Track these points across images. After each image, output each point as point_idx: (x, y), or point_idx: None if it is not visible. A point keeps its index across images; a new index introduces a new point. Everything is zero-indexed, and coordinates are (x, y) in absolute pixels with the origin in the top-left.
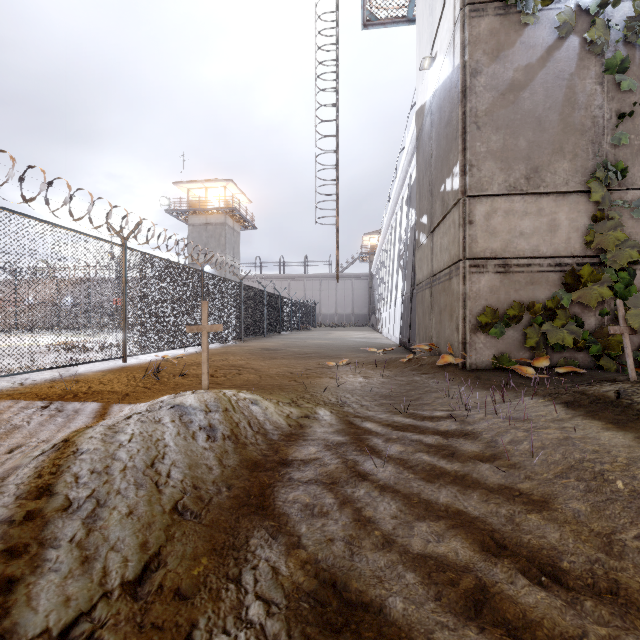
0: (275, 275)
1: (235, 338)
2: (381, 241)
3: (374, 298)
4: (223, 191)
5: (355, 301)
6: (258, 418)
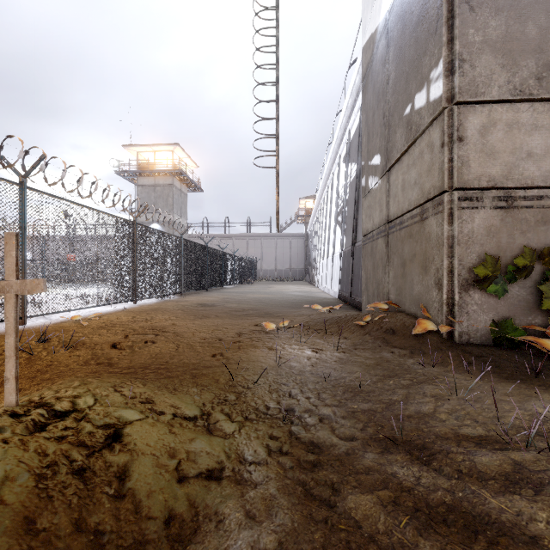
0: (221, 234)
1: (174, 292)
2: (317, 202)
3: (310, 255)
4: (171, 155)
5: (293, 258)
6: (81, 516)
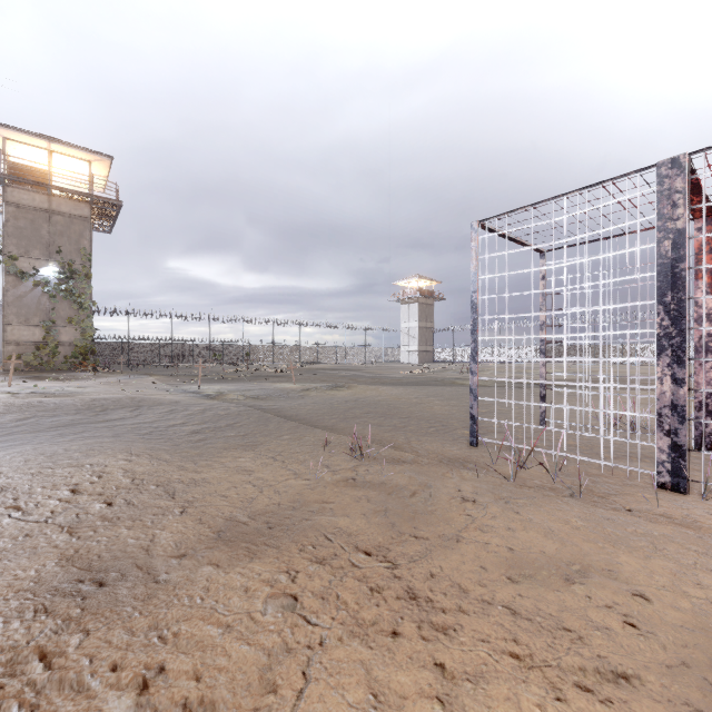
0: None
1: None
2: None
3: None
4: None
5: None
6: None
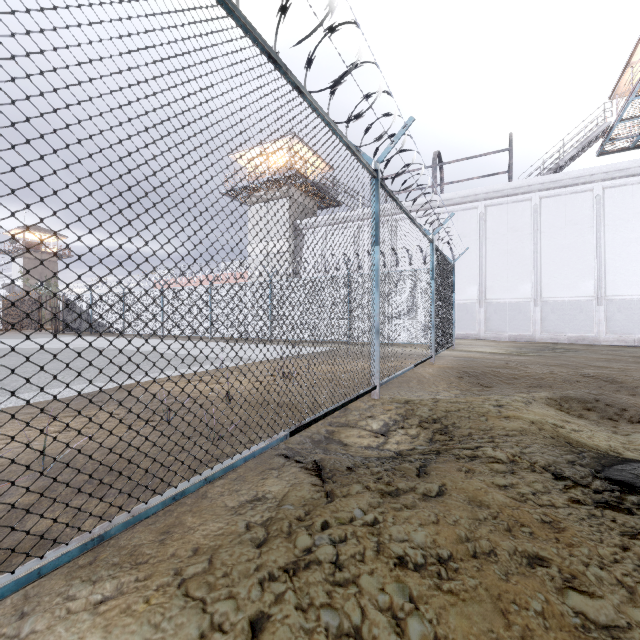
0: None
1: None
2: None
3: None
4: None
5: None
6: None
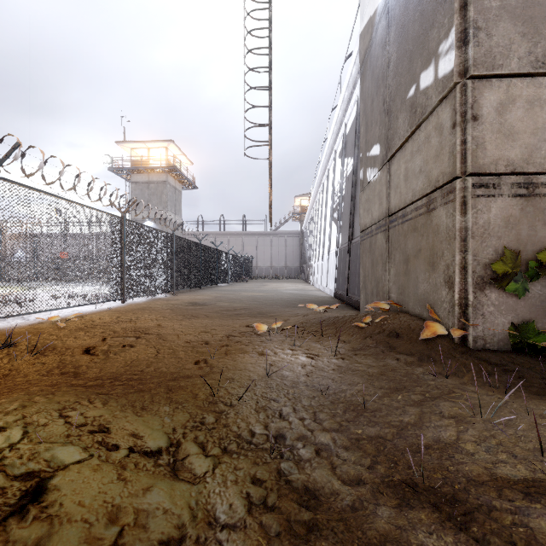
0: (216, 232)
1: (166, 291)
2: (312, 200)
3: (305, 253)
4: (165, 152)
5: (288, 256)
6: None
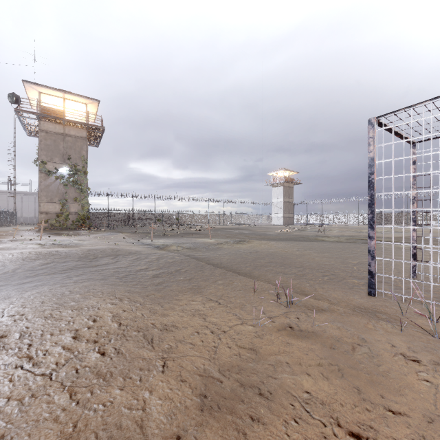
0: None
1: None
2: None
3: None
4: None
5: None
6: None
